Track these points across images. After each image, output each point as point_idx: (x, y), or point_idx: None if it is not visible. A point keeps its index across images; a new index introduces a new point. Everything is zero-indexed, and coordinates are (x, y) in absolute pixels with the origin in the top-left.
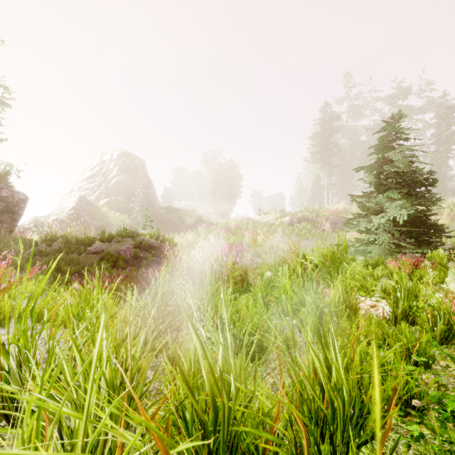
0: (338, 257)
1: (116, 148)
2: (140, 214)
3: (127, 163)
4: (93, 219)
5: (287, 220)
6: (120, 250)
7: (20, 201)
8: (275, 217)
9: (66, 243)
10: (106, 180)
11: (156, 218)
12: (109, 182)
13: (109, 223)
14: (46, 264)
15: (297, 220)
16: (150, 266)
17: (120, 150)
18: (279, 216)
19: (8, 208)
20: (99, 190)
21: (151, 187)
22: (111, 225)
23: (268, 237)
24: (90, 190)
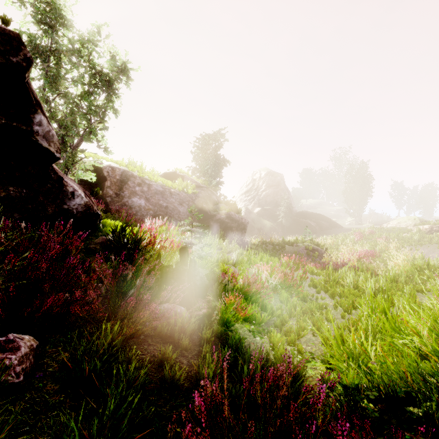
0: (431, 267)
1: (263, 169)
2: (284, 219)
3: (272, 180)
4: (254, 223)
5: (426, 228)
6: (299, 251)
7: (247, 223)
8: (413, 223)
9: (273, 245)
10: (258, 193)
11: (295, 221)
12: (260, 195)
13: (264, 226)
14: (274, 255)
15: (438, 228)
16: (315, 260)
17: (266, 170)
18: (418, 222)
19: (244, 227)
20: (253, 201)
21: (289, 196)
22: (266, 227)
23: (401, 244)
24: (248, 201)
